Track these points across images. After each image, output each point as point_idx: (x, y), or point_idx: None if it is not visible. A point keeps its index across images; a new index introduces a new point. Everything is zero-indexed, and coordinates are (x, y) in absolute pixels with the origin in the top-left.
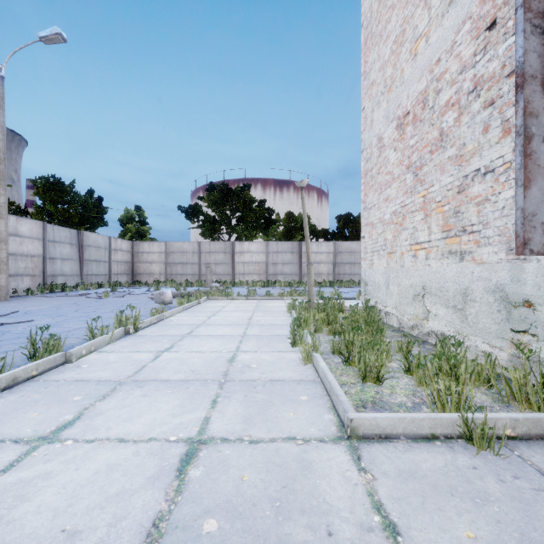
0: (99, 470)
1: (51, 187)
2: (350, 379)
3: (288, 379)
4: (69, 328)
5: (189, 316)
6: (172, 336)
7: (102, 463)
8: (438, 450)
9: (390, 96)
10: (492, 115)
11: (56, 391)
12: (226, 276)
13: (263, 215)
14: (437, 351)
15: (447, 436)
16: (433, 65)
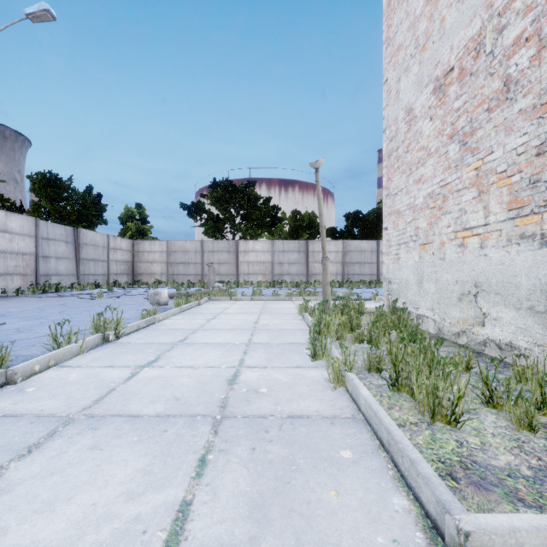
0: None
1: (47, 183)
2: (407, 415)
3: (315, 415)
4: (40, 333)
5: (186, 319)
6: (161, 344)
7: None
8: None
9: (424, 56)
10: None
11: None
12: (230, 276)
13: (269, 213)
14: (538, 375)
15: None
16: None
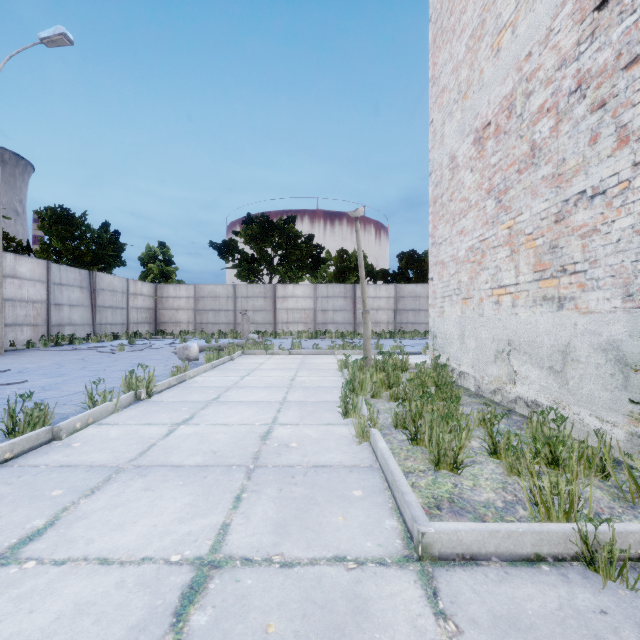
0: (63, 613)
1: (58, 220)
2: (418, 465)
3: (337, 464)
4: (68, 392)
5: (218, 376)
6: (194, 402)
7: (69, 601)
8: (546, 581)
9: (466, 104)
10: (603, 120)
11: (31, 482)
12: (266, 326)
13: (311, 253)
14: (532, 428)
15: (557, 557)
16: (522, 62)
